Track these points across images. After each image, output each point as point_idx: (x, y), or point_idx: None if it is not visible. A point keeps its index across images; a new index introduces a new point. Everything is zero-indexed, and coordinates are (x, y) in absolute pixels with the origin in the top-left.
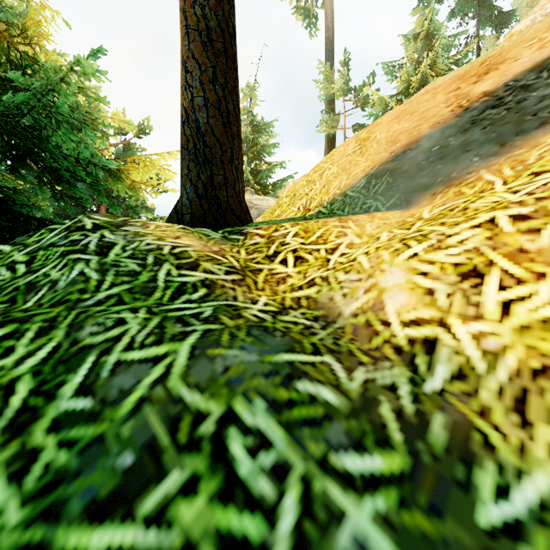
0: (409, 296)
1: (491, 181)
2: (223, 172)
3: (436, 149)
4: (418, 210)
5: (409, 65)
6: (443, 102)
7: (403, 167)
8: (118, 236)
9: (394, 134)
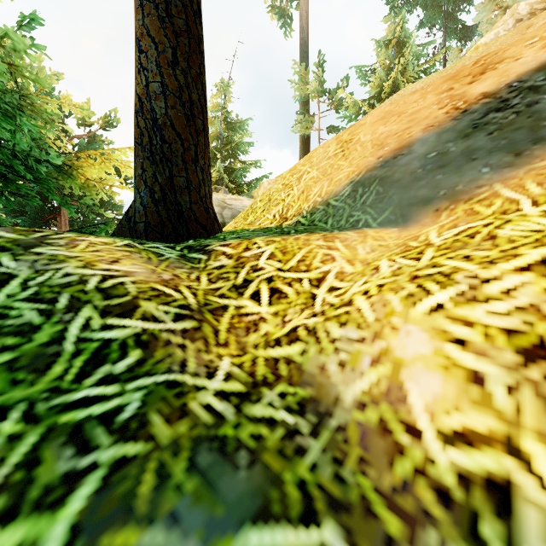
0: (443, 380)
1: (515, 199)
2: (186, 173)
3: (434, 155)
4: (420, 230)
5: (381, 71)
6: (435, 103)
7: (395, 174)
8: (22, 263)
9: (380, 137)
